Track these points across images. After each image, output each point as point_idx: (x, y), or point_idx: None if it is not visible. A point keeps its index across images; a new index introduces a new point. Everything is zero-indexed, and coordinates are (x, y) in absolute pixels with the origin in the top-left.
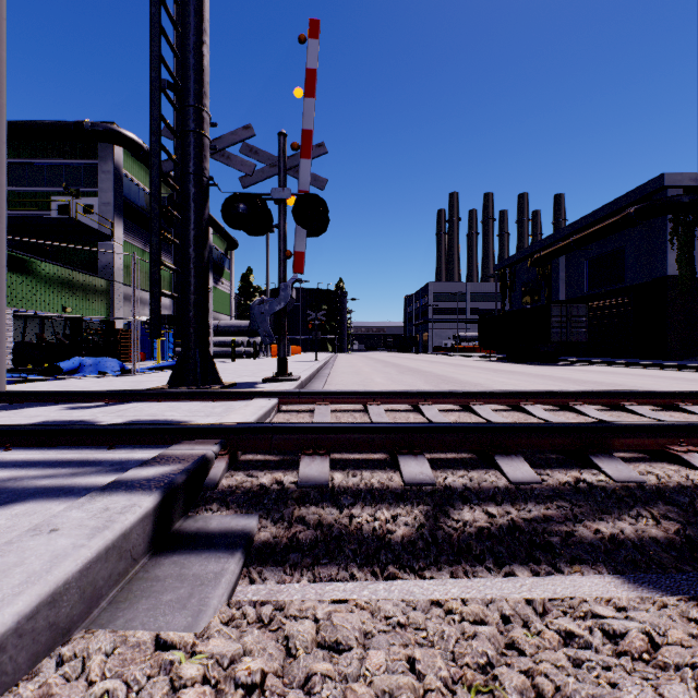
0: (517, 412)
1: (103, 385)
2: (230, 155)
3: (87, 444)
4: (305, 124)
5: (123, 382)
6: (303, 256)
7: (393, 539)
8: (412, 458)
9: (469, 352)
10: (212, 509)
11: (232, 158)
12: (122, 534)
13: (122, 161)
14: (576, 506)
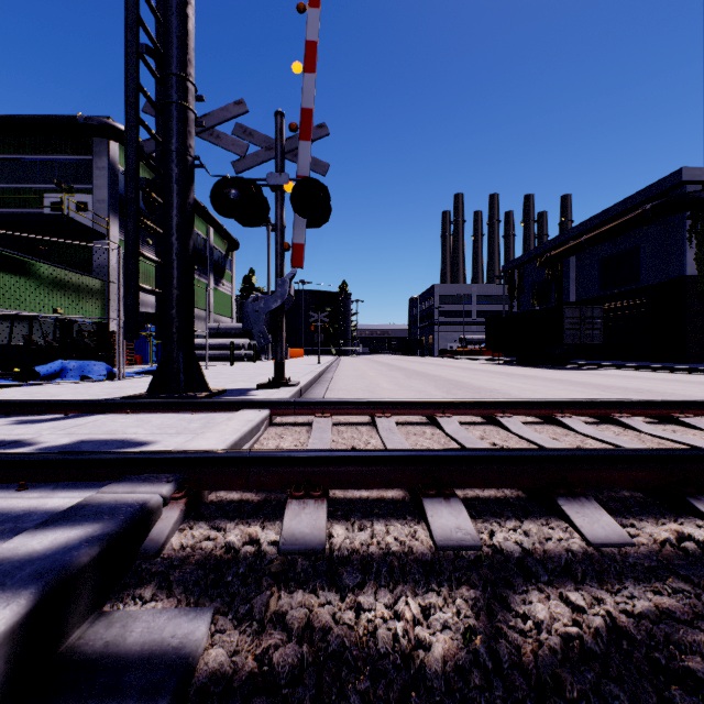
0: (552, 426)
1: (77, 392)
2: (220, 134)
3: None
4: (305, 103)
5: (103, 388)
6: (303, 249)
7: (428, 666)
8: (443, 503)
9: (475, 355)
10: (142, 598)
11: (222, 137)
12: None
13: (118, 157)
14: (703, 590)
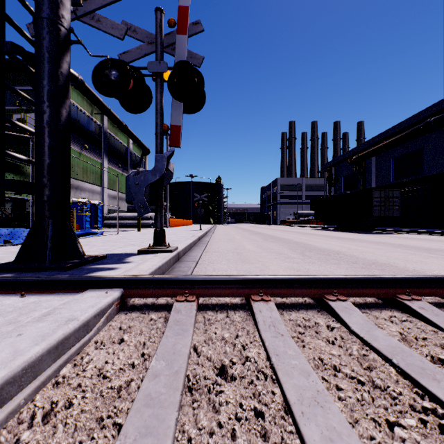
0: None
1: None
2: (100, 18)
3: None
4: (182, 1)
5: (2, 252)
6: (180, 130)
7: None
8: None
9: (305, 224)
10: None
11: (103, 21)
12: None
13: None
14: None
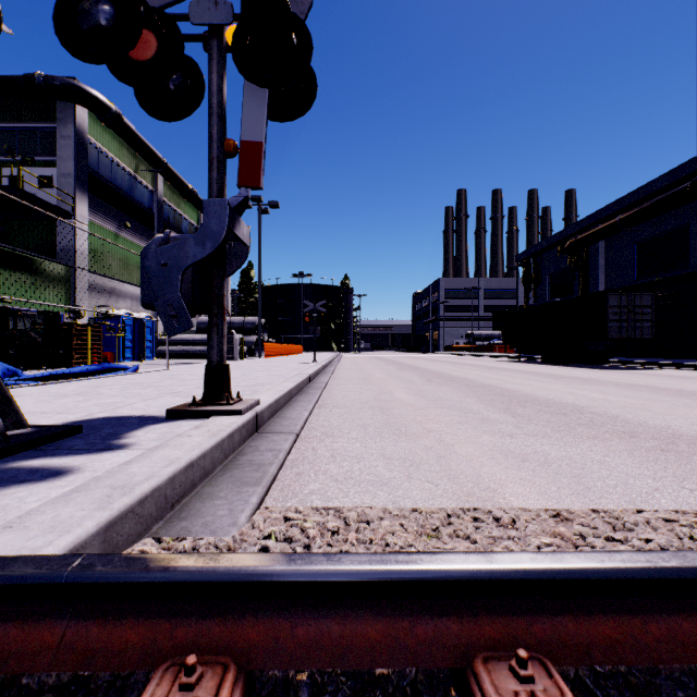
0: None
1: None
2: None
3: None
4: None
5: None
6: (260, 151)
7: None
8: None
9: (485, 352)
10: None
11: None
12: None
13: (87, 126)
14: None
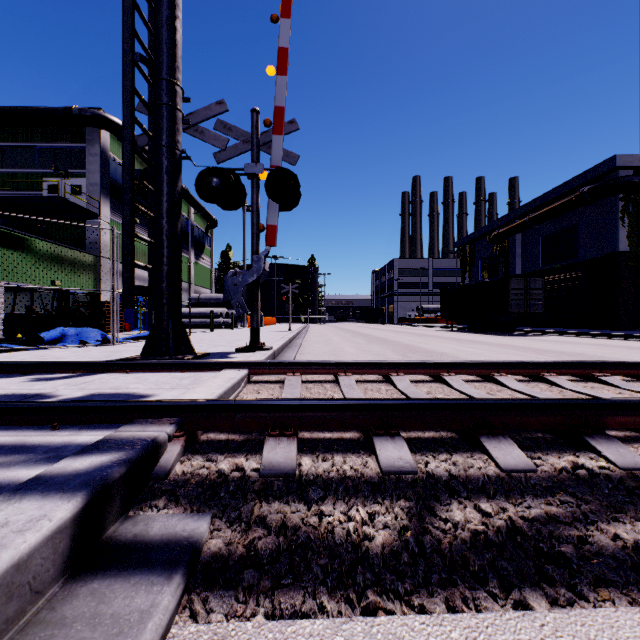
0: (489, 383)
1: (79, 355)
2: (204, 130)
3: (31, 423)
4: (278, 101)
5: (100, 351)
6: (275, 230)
7: (371, 549)
8: (389, 440)
9: (431, 323)
10: (157, 506)
11: (206, 133)
12: (13, 566)
13: (109, 145)
14: (583, 502)
